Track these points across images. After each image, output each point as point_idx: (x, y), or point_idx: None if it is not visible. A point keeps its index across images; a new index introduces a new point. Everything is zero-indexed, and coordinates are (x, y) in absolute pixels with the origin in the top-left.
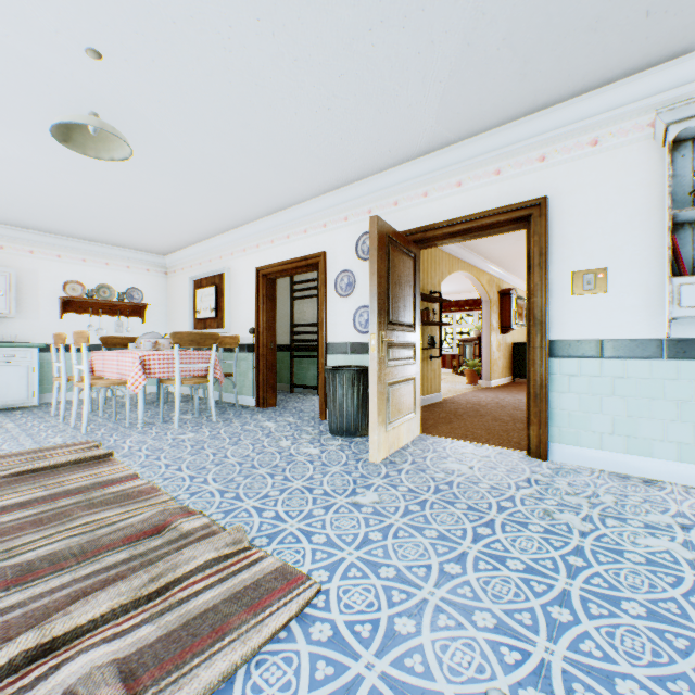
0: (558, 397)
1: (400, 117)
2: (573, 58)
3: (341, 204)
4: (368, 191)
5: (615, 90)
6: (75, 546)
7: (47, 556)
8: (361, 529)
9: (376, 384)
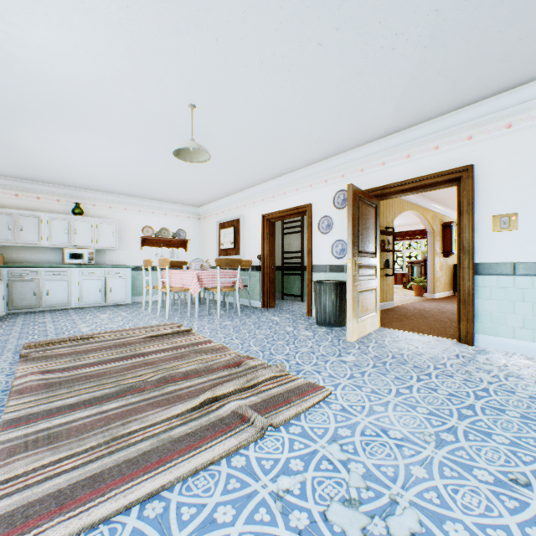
0: (481, 303)
1: (366, 119)
2: (489, 76)
3: (322, 171)
4: (342, 162)
5: (523, 90)
6: (202, 367)
7: (192, 370)
8: (347, 371)
9: (351, 292)
